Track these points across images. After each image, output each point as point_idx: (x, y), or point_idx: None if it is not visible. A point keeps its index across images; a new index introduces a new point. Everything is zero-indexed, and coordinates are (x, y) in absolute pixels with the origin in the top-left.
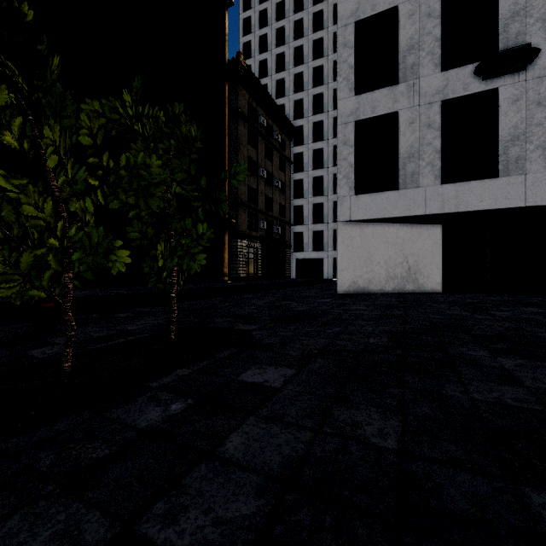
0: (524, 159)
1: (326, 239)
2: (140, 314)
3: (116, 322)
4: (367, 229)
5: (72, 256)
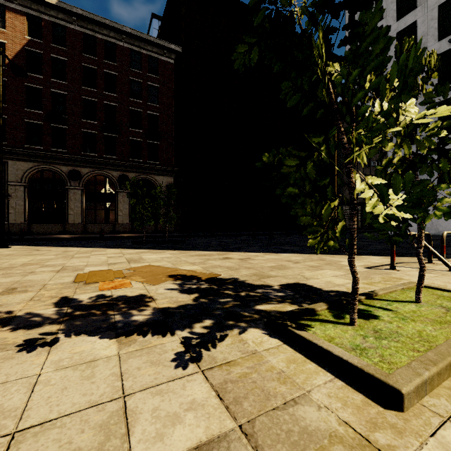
0: None
1: None
2: None
3: None
4: None
5: None
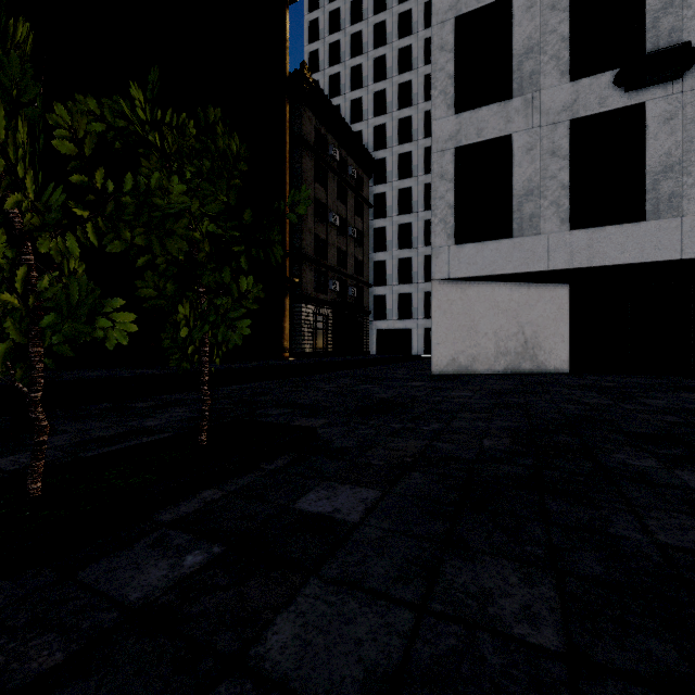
0: (680, 197)
1: (415, 304)
2: (167, 403)
3: (131, 414)
4: (470, 289)
5: (41, 321)
